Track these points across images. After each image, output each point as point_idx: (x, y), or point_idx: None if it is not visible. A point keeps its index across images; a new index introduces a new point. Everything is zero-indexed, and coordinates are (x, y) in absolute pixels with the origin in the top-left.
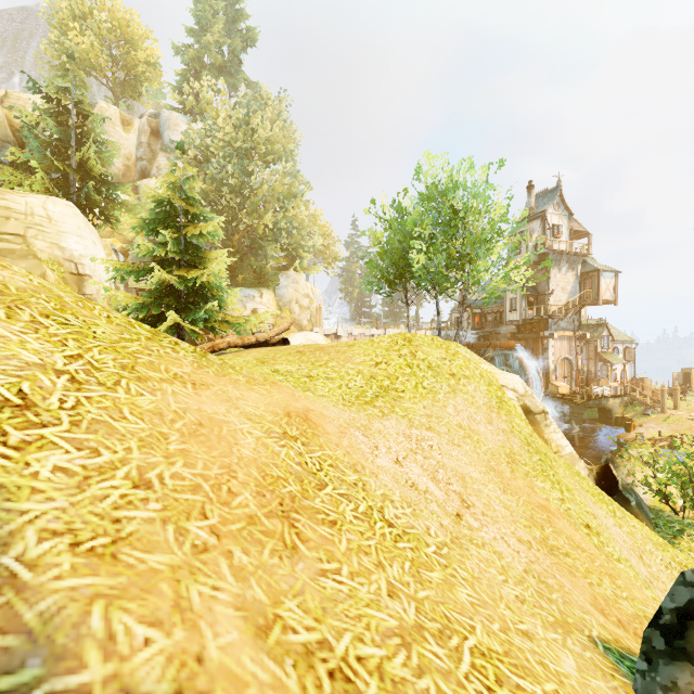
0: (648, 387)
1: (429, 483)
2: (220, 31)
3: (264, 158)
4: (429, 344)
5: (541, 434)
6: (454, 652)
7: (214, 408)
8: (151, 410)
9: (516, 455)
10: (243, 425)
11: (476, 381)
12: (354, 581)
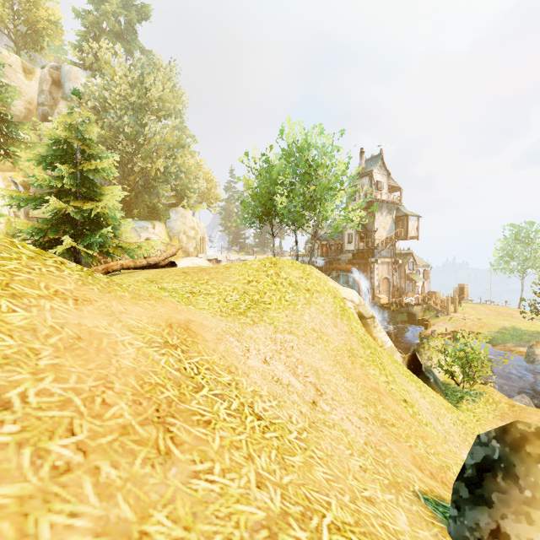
0: (439, 298)
1: (291, 377)
2: (118, 4)
3: (156, 113)
4: (290, 266)
5: (371, 333)
6: (315, 533)
7: (95, 322)
8: (23, 326)
9: (355, 351)
10: (124, 337)
11: (325, 294)
12: (225, 478)
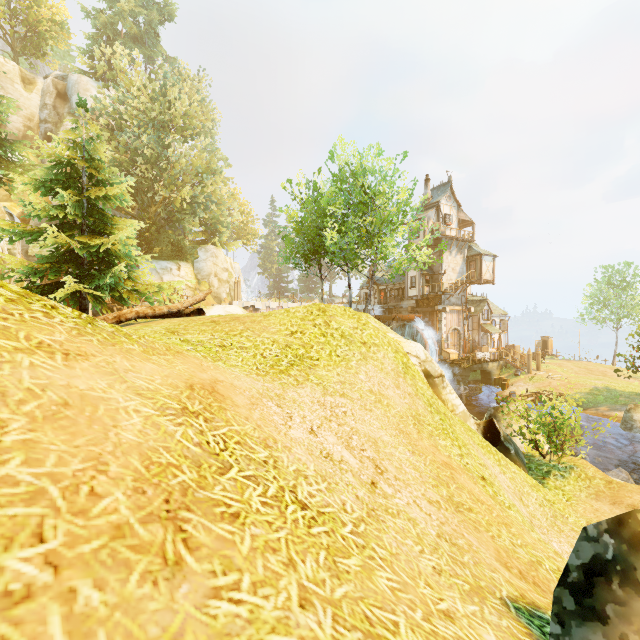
0: (518, 352)
1: (344, 451)
2: (136, 1)
3: (181, 132)
4: (342, 314)
5: (439, 395)
6: None
7: (90, 383)
8: None
9: (421, 417)
10: (129, 402)
11: (385, 348)
12: (256, 596)
